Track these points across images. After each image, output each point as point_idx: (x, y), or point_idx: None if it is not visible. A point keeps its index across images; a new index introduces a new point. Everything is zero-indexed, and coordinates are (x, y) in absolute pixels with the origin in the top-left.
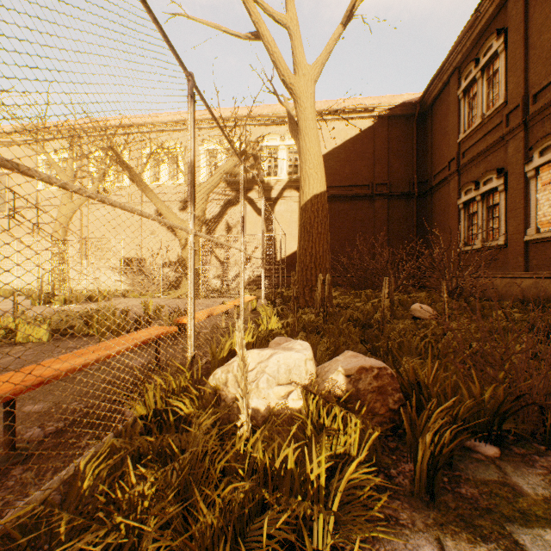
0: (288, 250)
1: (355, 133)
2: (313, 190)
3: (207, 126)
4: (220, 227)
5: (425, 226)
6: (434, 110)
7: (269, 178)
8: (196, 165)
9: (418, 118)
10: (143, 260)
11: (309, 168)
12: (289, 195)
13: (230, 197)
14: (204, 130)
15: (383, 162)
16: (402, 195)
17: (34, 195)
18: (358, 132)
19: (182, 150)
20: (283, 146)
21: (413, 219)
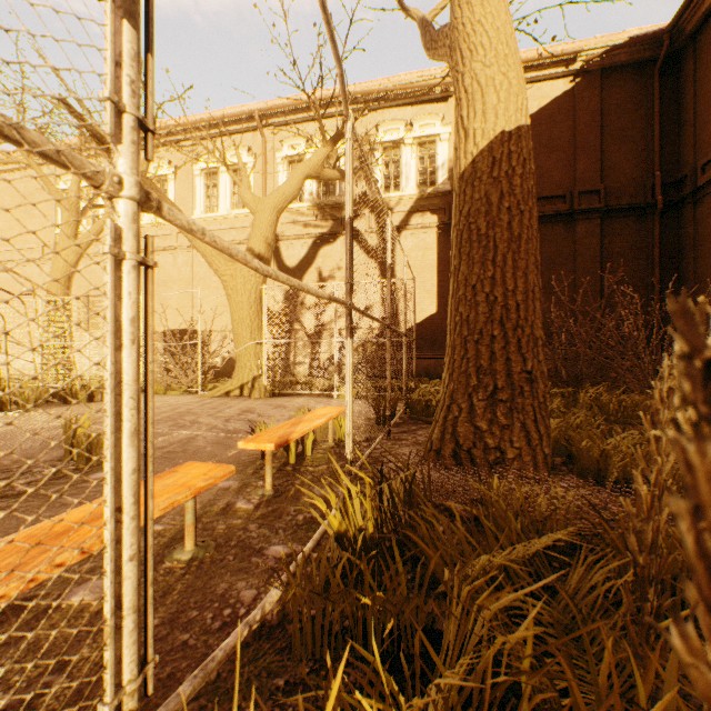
0: (419, 314)
1: (539, 105)
2: (497, 121)
3: (288, 118)
4: (308, 279)
5: (678, 265)
6: (702, 40)
7: (386, 195)
8: (272, 182)
9: (663, 65)
10: (169, 330)
11: (483, 64)
12: (420, 222)
13: (323, 230)
14: (283, 126)
15: (592, 152)
16: (630, 210)
17: (52, 241)
18: (544, 103)
19: (250, 160)
20: (410, 140)
21: (653, 251)
